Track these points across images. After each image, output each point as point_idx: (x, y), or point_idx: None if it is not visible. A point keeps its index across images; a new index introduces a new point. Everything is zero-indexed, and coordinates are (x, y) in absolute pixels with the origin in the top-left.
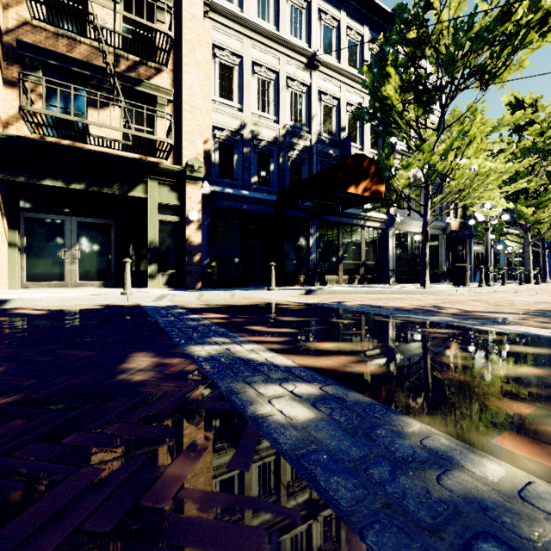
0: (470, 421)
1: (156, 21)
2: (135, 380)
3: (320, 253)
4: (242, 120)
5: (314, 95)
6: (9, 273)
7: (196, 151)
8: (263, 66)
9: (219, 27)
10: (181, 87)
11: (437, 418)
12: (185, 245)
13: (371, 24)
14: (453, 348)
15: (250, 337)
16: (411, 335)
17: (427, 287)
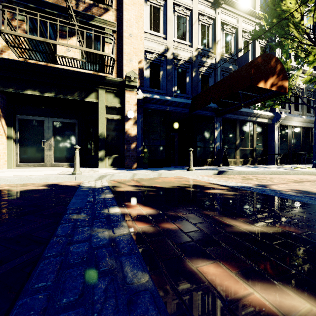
0: None
1: None
2: None
3: (222, 142)
4: (166, 46)
5: (218, 25)
6: (7, 157)
7: (133, 67)
8: (181, 6)
9: None
10: (122, 21)
11: None
12: (125, 136)
13: None
14: None
15: None
16: None
17: None
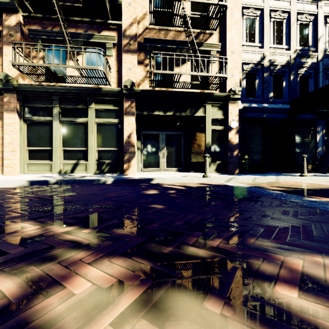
0: None
1: None
2: None
3: (325, 146)
4: (262, 54)
5: (320, 20)
6: (137, 163)
7: (234, 81)
8: (278, 11)
9: None
10: (223, 41)
11: None
12: (228, 145)
13: None
14: None
15: None
16: None
17: None
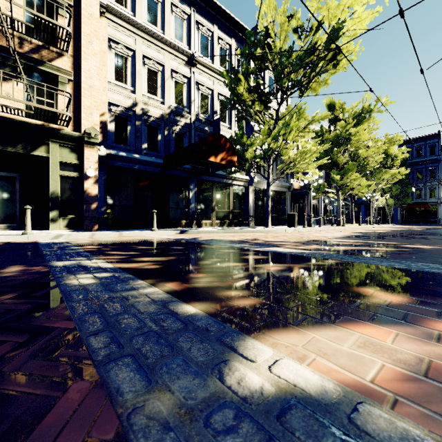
0: (167, 280)
1: (57, 14)
2: (3, 276)
3: (198, 203)
4: (134, 100)
5: (193, 85)
6: None
7: (94, 122)
8: (152, 60)
9: (114, 25)
10: (80, 70)
11: (154, 280)
12: (84, 196)
13: (237, 37)
14: (217, 257)
15: (102, 257)
16: (206, 253)
17: (268, 228)
